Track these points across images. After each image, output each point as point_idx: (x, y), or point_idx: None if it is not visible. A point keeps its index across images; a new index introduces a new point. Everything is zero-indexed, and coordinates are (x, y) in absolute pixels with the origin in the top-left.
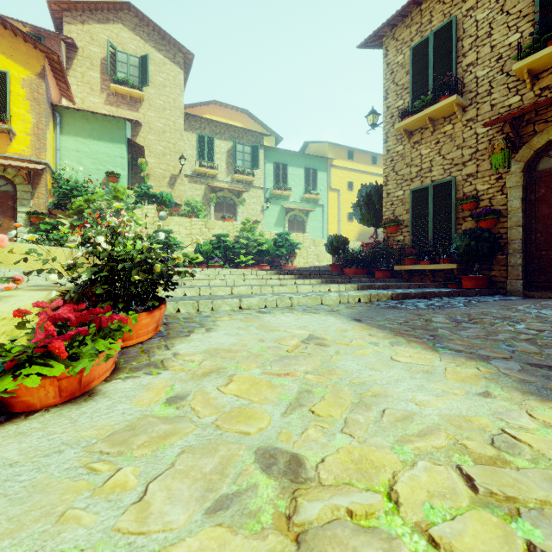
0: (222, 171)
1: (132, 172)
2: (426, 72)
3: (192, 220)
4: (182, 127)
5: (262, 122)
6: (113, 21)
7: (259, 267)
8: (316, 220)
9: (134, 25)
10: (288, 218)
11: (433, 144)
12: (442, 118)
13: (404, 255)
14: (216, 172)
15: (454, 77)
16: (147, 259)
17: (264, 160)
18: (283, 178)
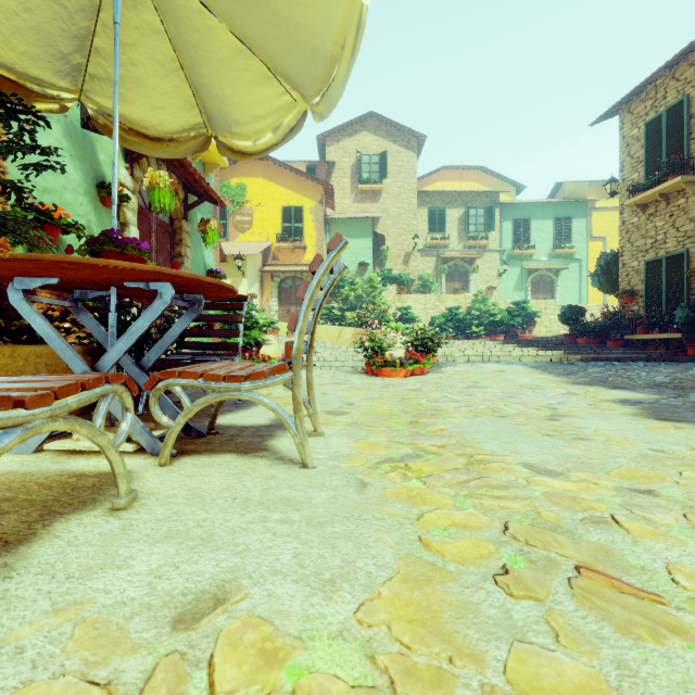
0: (454, 239)
1: (373, 256)
2: (659, 148)
3: (426, 296)
4: (415, 206)
5: (499, 174)
6: (359, 132)
7: (491, 338)
8: (571, 278)
9: (375, 128)
10: (531, 280)
11: (667, 217)
12: (675, 192)
13: (634, 325)
14: (447, 243)
15: (680, 158)
16: (428, 337)
17: (500, 219)
18: (524, 235)
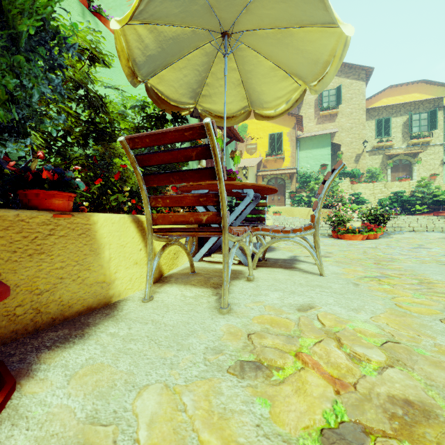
0: (398, 140)
1: (331, 159)
2: None
3: (374, 184)
4: (364, 120)
5: (442, 82)
6: None
7: (434, 214)
8: None
9: None
10: None
11: None
12: None
13: None
14: (392, 143)
15: None
16: (378, 214)
17: (443, 119)
18: None
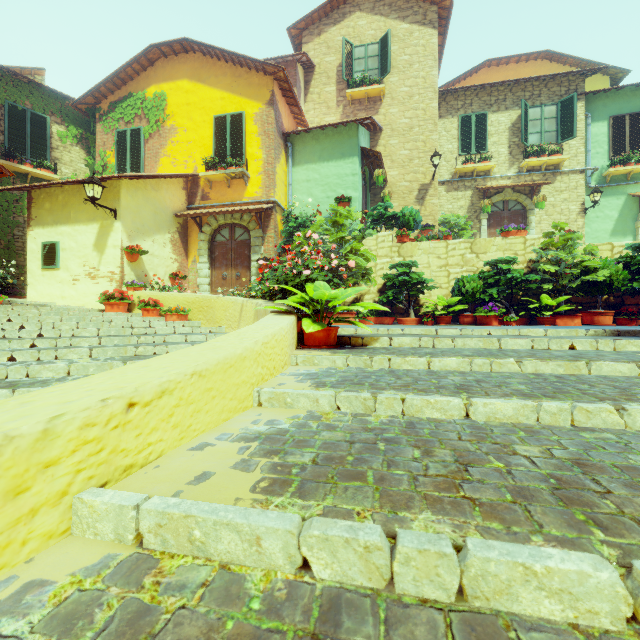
0: (501, 160)
1: (370, 194)
2: None
3: (449, 243)
4: (435, 112)
5: (579, 58)
6: (349, 14)
7: (584, 317)
8: None
9: (373, 3)
10: None
11: None
12: None
13: None
14: (489, 166)
15: None
16: None
17: (585, 121)
18: (632, 140)
